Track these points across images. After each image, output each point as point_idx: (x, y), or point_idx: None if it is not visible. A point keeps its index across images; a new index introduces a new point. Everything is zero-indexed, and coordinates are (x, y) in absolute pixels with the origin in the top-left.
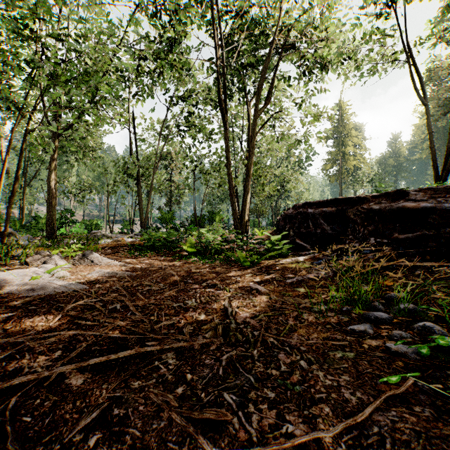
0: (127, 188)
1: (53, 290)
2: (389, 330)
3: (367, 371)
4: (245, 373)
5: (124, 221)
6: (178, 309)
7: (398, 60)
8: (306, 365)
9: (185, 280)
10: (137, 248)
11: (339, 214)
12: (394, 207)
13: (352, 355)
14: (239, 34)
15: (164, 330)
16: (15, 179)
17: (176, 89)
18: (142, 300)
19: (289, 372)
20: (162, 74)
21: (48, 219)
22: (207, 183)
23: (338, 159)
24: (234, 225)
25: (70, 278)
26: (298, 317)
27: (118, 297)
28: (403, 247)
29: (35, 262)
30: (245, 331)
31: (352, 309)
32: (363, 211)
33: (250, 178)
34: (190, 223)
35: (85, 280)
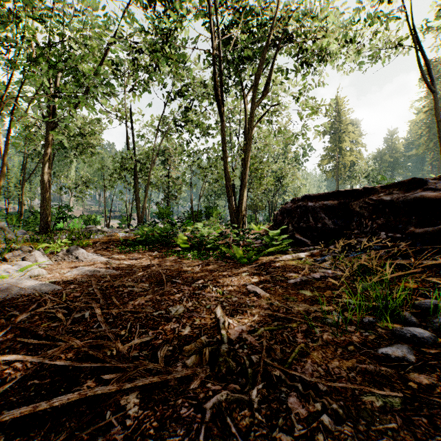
0: (125, 183)
1: (18, 292)
2: (436, 355)
3: (433, 440)
4: (238, 438)
5: (123, 216)
6: (159, 318)
7: (403, 46)
8: (332, 423)
9: (174, 280)
10: (129, 243)
11: (342, 207)
12: (409, 197)
13: (398, 402)
14: (236, 26)
15: (135, 351)
16: (2, 171)
17: (173, 84)
18: (117, 306)
19: (307, 437)
20: (158, 68)
21: (41, 213)
22: (203, 178)
23: (335, 154)
24: (231, 219)
25: (46, 276)
26: (308, 332)
27: (89, 302)
28: (420, 242)
29: (15, 258)
30: (241, 353)
31: (377, 322)
32: (371, 203)
33: (247, 172)
34: (187, 219)
35: (61, 280)
